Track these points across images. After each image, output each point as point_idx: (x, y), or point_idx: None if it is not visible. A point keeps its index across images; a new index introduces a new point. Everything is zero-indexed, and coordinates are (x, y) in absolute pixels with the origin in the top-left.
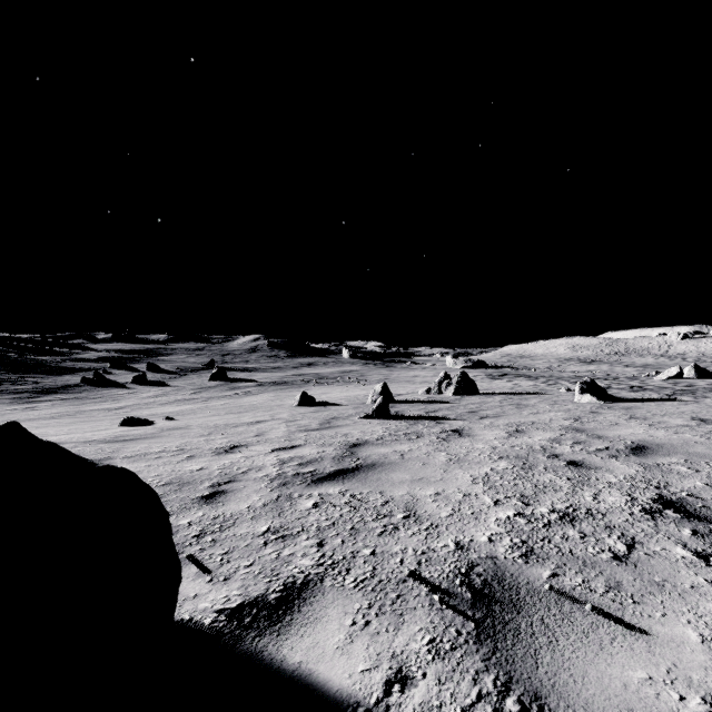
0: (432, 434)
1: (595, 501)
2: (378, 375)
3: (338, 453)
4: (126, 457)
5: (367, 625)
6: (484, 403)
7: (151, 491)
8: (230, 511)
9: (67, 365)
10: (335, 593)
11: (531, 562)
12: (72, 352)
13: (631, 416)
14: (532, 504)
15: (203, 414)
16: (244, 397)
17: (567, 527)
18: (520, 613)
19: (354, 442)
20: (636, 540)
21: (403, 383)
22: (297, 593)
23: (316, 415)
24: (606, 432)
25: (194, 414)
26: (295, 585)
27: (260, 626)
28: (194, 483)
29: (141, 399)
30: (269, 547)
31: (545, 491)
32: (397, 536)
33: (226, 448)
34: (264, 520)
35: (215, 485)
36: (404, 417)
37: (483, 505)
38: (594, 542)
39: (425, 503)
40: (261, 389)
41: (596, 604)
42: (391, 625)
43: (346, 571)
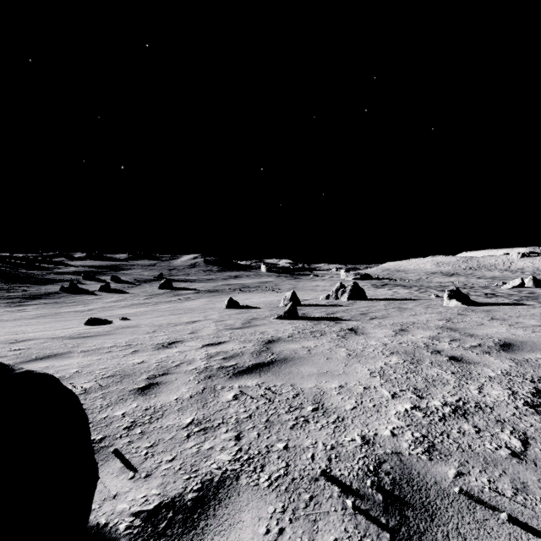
0: (332, 332)
1: (481, 394)
2: (288, 285)
3: (256, 348)
4: (83, 351)
5: (281, 534)
6: (372, 306)
7: (70, 395)
8: (161, 402)
9: (50, 277)
10: (250, 493)
11: (434, 459)
12: (55, 267)
13: (492, 317)
14: (425, 397)
15: (151, 315)
16: (184, 302)
17: (462, 421)
18: (433, 520)
19: (269, 339)
20: (528, 435)
21: (307, 291)
22: (213, 493)
23: (240, 316)
24: (475, 331)
25: (144, 315)
26: (212, 483)
27: (174, 534)
28: (133, 375)
29: (105, 304)
30: (191, 440)
31: (435, 384)
32: (308, 429)
33: (165, 344)
34: (189, 411)
35: (151, 377)
36: (309, 318)
37: (382, 398)
38: (490, 437)
39: (331, 395)
40: (198, 296)
41: (508, 510)
42: (304, 535)
43: (261, 467)
